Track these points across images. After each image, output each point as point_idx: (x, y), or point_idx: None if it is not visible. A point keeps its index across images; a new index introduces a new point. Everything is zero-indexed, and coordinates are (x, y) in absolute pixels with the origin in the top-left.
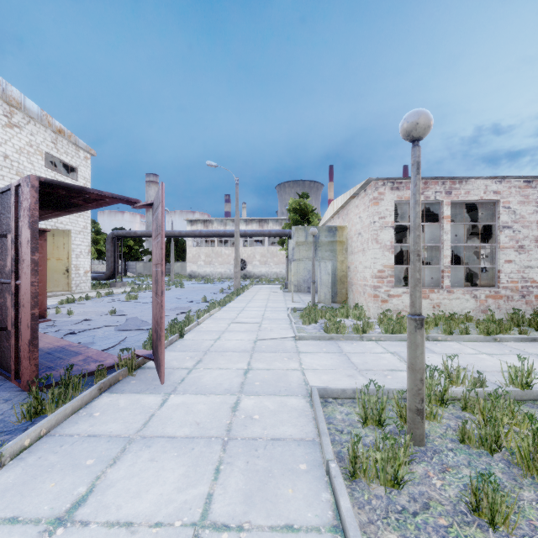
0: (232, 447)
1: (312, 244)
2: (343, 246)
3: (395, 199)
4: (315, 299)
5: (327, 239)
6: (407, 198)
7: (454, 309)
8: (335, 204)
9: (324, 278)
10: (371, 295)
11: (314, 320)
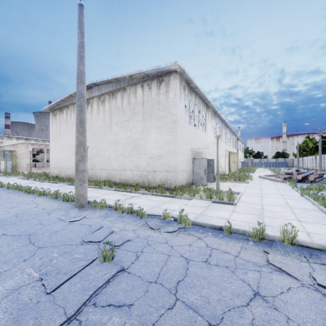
0: (10, 180)
1: (3, 155)
2: (15, 156)
3: (32, 147)
4: (1, 174)
5: (9, 154)
6: (36, 147)
7: (47, 172)
8: (11, 142)
9: (9, 166)
10: (26, 169)
11: (10, 175)
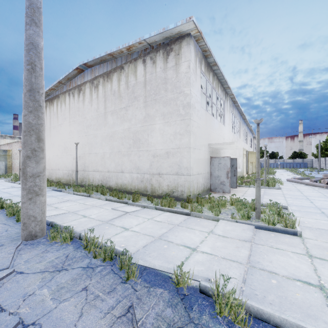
0: None
1: None
2: (10, 156)
3: None
4: None
5: (3, 154)
6: None
7: None
8: (6, 141)
9: (2, 167)
10: None
11: (0, 177)
